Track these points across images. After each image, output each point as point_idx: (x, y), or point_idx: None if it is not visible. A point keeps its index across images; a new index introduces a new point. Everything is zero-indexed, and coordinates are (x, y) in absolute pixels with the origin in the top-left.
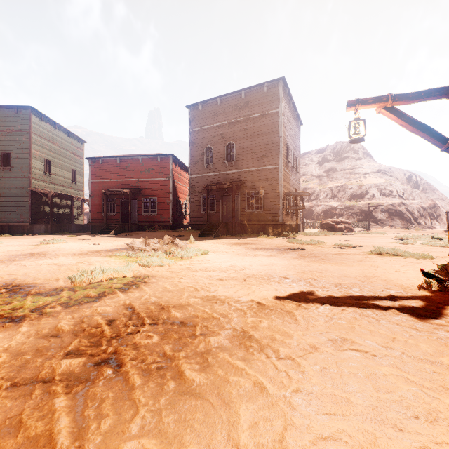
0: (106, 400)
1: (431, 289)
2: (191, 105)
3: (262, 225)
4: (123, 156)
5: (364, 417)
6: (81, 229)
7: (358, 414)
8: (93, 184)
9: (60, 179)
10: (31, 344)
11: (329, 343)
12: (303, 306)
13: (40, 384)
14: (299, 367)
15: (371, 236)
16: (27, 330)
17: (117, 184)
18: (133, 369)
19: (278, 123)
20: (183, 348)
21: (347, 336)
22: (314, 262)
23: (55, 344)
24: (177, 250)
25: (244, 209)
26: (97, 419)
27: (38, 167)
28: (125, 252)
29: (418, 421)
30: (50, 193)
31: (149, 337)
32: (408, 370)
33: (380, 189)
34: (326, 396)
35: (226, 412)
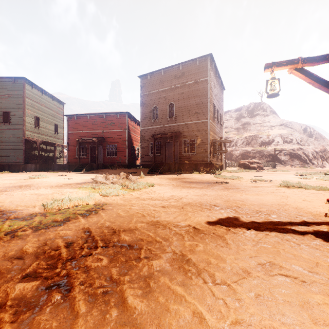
0: None
1: None
2: (142, 75)
3: (194, 164)
4: (91, 113)
5: None
6: (61, 168)
7: None
8: (70, 135)
9: (46, 131)
10: None
11: (259, 267)
12: (232, 231)
13: None
14: (235, 294)
15: (277, 172)
16: None
17: (87, 134)
18: (80, 294)
19: (207, 88)
20: (128, 271)
21: (275, 260)
22: (237, 193)
23: (16, 266)
24: (130, 183)
25: (181, 152)
26: None
27: (30, 122)
28: (90, 185)
29: None
30: (39, 141)
31: (100, 260)
32: None
33: (283, 137)
34: (265, 328)
35: None
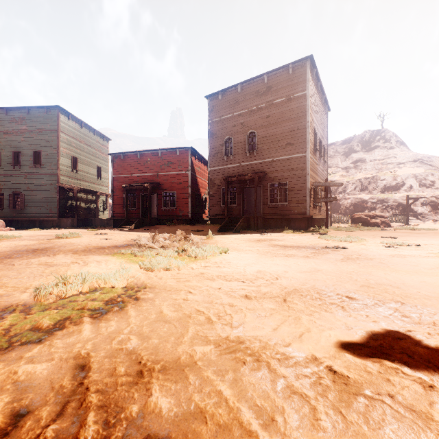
0: None
1: None
2: (210, 95)
3: (286, 219)
4: (143, 150)
5: None
6: (105, 224)
7: None
8: (115, 180)
9: (86, 175)
10: None
11: None
12: None
13: None
14: None
15: (417, 232)
16: None
17: (138, 179)
18: None
19: (304, 107)
20: None
21: None
22: (374, 268)
23: None
24: (191, 248)
25: (266, 202)
26: None
27: (65, 164)
28: (130, 250)
29: None
30: (76, 188)
31: None
32: None
33: (419, 179)
34: None
35: None
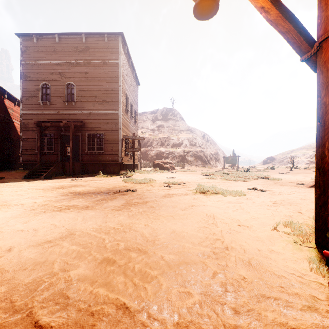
0: None
1: None
2: (22, 34)
3: (102, 165)
4: None
5: None
6: None
7: None
8: None
9: None
10: None
11: None
12: None
13: None
14: None
15: (187, 172)
16: None
17: None
18: None
19: (117, 73)
20: None
21: None
22: (140, 217)
23: None
24: None
25: (85, 149)
26: None
27: None
28: None
29: None
30: None
31: None
32: None
33: (190, 141)
34: None
35: None
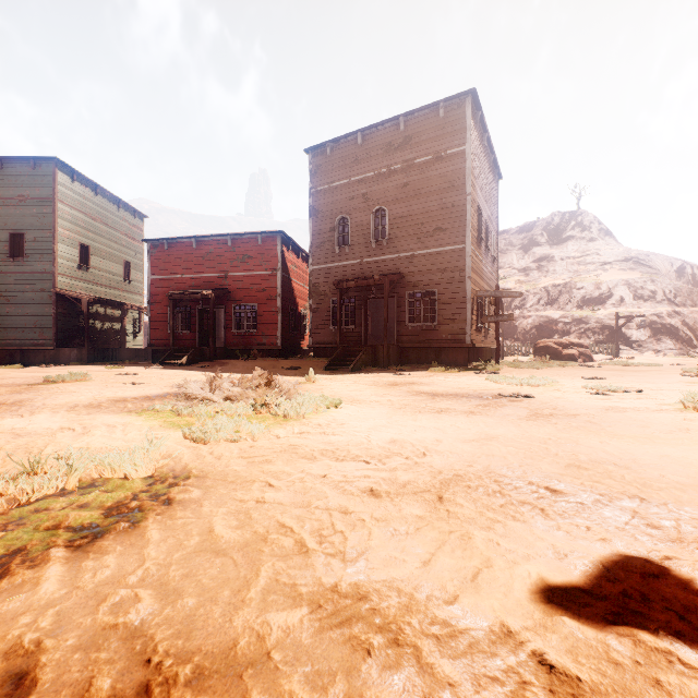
0: None
1: None
2: (312, 148)
3: (434, 350)
4: (201, 235)
5: None
6: (138, 357)
7: None
8: (155, 283)
9: (105, 275)
10: None
11: None
12: None
13: None
14: None
15: (634, 369)
16: None
17: (192, 283)
18: None
19: (463, 171)
20: None
21: None
22: (582, 433)
23: None
24: (278, 400)
25: (403, 322)
26: None
27: (67, 256)
28: (171, 404)
29: None
30: (86, 297)
31: None
32: None
33: (634, 288)
34: None
35: None
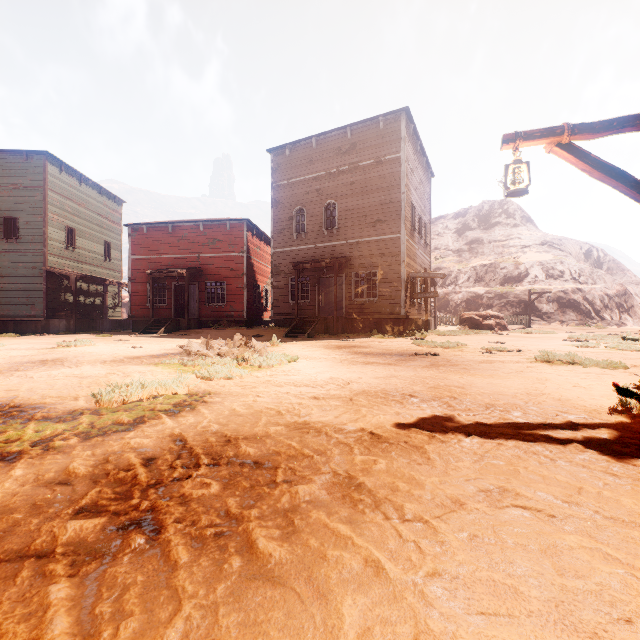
0: (131, 587)
1: (630, 413)
2: (274, 149)
3: (375, 320)
4: (177, 221)
5: (543, 620)
6: (118, 327)
7: (533, 615)
8: (135, 262)
9: (88, 255)
10: (25, 495)
11: (480, 496)
12: (439, 439)
13: (31, 560)
14: (436, 534)
15: (534, 336)
16: (22, 473)
17: (169, 262)
18: (178, 536)
19: (399, 174)
20: (256, 503)
21: (508, 485)
22: (453, 373)
23: (61, 495)
24: (253, 356)
25: (350, 297)
26: (115, 620)
27: (56, 237)
28: (177, 359)
29: (632, 628)
30: (74, 274)
31: (206, 486)
32: (607, 539)
33: (546, 268)
34: (480, 582)
35: (321, 610)
